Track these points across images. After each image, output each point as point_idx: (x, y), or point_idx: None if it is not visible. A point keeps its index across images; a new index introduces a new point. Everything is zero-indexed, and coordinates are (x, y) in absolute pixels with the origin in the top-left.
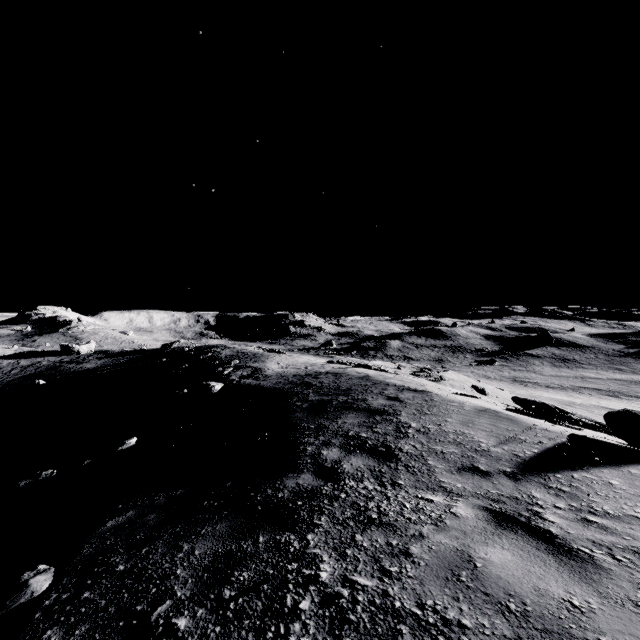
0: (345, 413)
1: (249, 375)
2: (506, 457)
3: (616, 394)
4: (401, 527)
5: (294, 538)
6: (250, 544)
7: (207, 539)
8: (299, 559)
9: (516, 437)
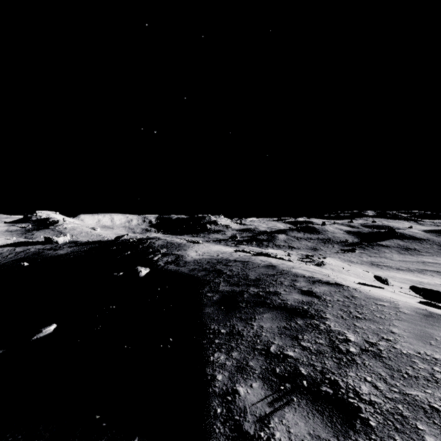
0: (259, 311)
1: (172, 261)
2: None
3: None
4: None
5: None
6: None
7: None
8: None
9: None
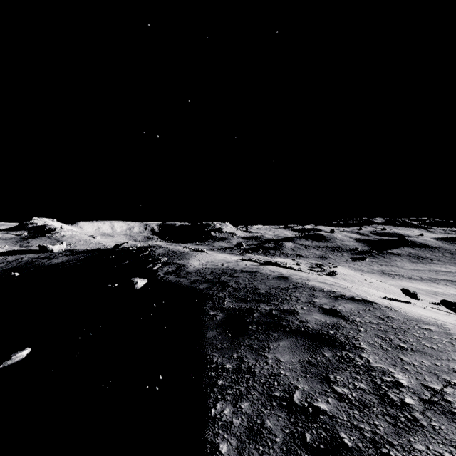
0: (274, 337)
1: (173, 271)
2: None
3: None
4: None
5: None
6: None
7: None
8: None
9: None
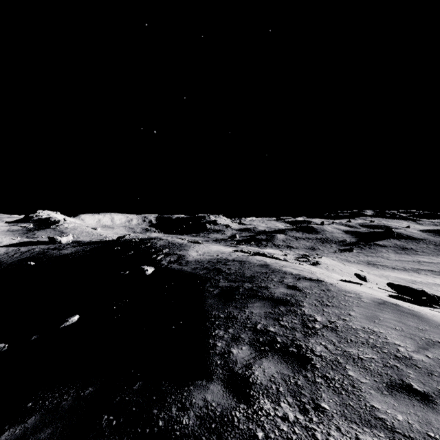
0: (251, 302)
1: (175, 261)
2: (437, 370)
3: None
4: None
5: None
6: None
7: None
8: None
9: (434, 340)
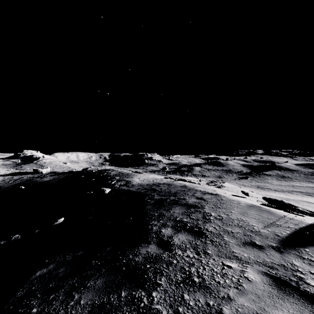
0: (174, 206)
1: (124, 184)
2: (271, 236)
3: (310, 194)
4: (214, 289)
5: (144, 294)
6: (116, 298)
7: (90, 291)
8: (147, 313)
9: (274, 223)
